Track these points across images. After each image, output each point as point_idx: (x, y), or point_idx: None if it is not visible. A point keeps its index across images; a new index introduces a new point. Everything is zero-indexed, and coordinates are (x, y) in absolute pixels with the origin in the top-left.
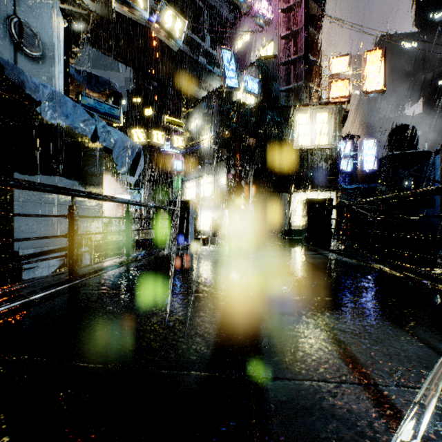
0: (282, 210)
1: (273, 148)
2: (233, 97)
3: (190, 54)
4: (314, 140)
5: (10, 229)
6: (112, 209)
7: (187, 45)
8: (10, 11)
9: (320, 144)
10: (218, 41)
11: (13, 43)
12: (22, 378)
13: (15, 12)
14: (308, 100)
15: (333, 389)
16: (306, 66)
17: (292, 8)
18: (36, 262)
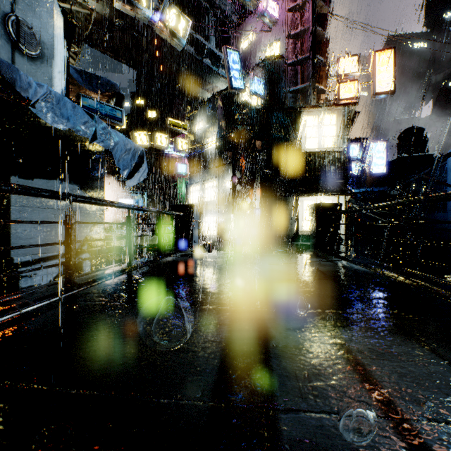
0: (289, 214)
1: (280, 151)
2: (238, 98)
3: (194, 55)
4: (322, 143)
5: (7, 235)
6: (115, 213)
7: (191, 45)
8: (8, 9)
9: (328, 147)
10: (223, 41)
11: (10, 42)
12: (2, 409)
13: (13, 10)
14: (315, 101)
15: (355, 425)
16: (314, 67)
17: (299, 7)
18: (29, 271)
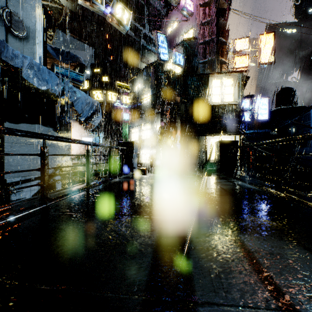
0: (201, 148)
1: (194, 104)
2: (165, 67)
3: (134, 38)
4: (223, 98)
5: (1, 163)
6: (80, 148)
7: (132, 31)
8: (3, 4)
9: (228, 101)
10: (154, 28)
11: (5, 27)
12: None
13: (6, 5)
14: (219, 69)
15: None
16: (218, 45)
17: (207, 4)
18: (14, 190)
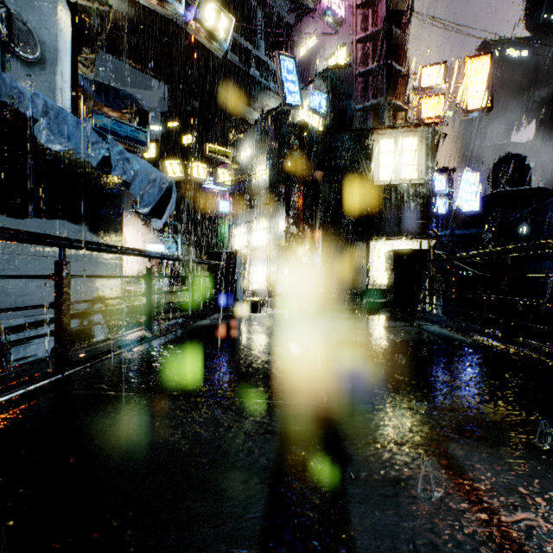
0: (358, 263)
1: (346, 184)
2: (294, 118)
3: (239, 65)
4: (399, 173)
5: None
6: (142, 262)
7: (236, 53)
8: None
9: (408, 178)
10: (275, 49)
11: None
12: None
13: (3, 0)
14: (391, 121)
15: None
16: (390, 77)
17: (371, 3)
18: None
